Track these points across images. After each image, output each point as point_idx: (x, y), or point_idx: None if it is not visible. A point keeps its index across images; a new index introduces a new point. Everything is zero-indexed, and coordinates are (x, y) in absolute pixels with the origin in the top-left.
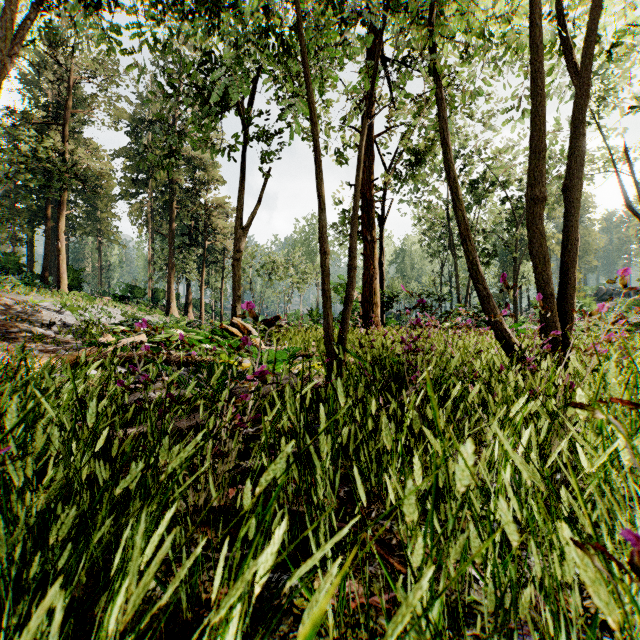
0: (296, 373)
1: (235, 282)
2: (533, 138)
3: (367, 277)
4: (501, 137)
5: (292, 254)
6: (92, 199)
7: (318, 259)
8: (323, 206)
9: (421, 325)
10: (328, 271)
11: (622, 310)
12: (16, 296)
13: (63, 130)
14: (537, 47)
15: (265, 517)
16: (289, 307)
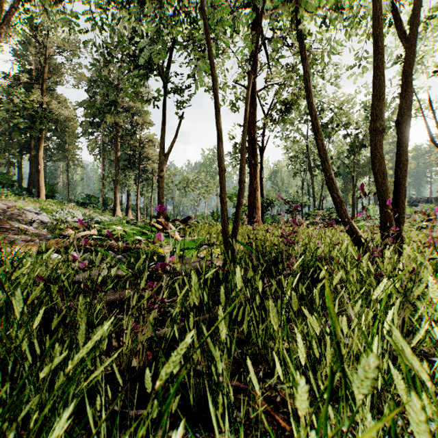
0: (202, 257)
1: (160, 192)
2: (375, 86)
3: (252, 189)
4: (344, 93)
5: (200, 173)
6: (62, 136)
7: (217, 177)
8: (221, 136)
9: (294, 223)
10: (225, 184)
11: (427, 212)
12: (8, 202)
13: (42, 88)
14: (378, 19)
15: (164, 416)
16: (198, 210)
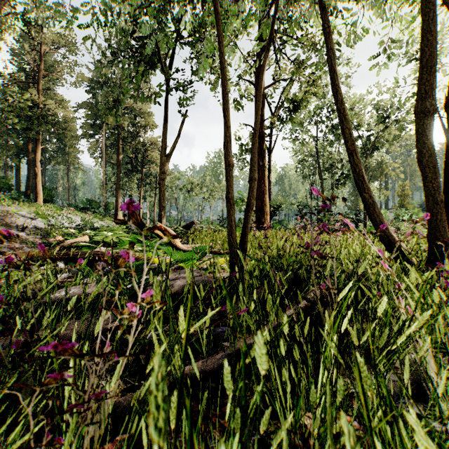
0: (204, 268)
1: (161, 196)
2: (424, 54)
3: (259, 192)
4: (355, 92)
5: (204, 177)
6: (62, 138)
7: (223, 181)
8: (227, 124)
9: (328, 230)
10: (231, 181)
11: None
12: (1, 207)
13: (39, 88)
14: None
15: None
16: (202, 215)
